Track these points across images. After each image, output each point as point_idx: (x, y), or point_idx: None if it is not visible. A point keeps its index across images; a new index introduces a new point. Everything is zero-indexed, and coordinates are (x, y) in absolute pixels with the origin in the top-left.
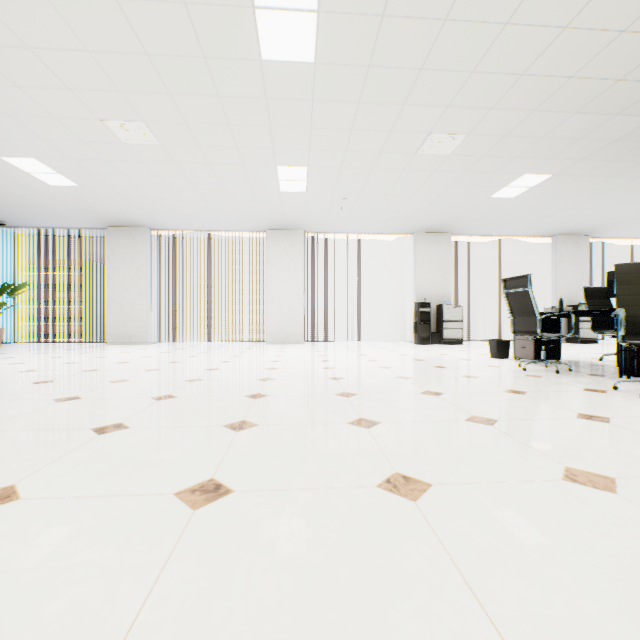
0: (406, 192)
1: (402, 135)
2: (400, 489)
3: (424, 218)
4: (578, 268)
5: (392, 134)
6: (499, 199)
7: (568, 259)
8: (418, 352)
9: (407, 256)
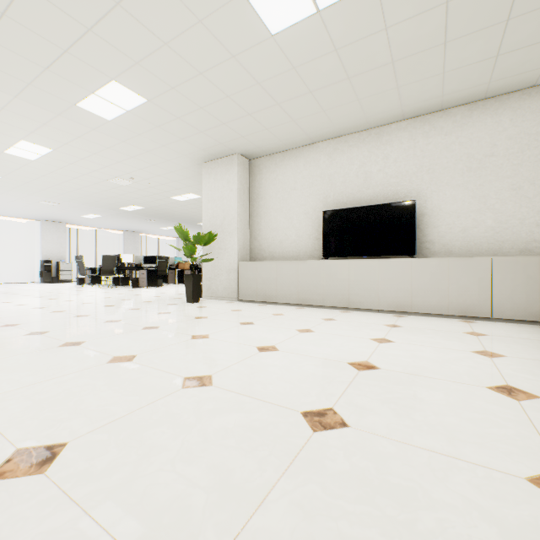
0: (34, 209)
1: (30, 198)
2: (26, 296)
3: (47, 217)
4: (135, 247)
5: (25, 198)
6: (86, 217)
7: (131, 242)
8: (41, 285)
9: (37, 232)
